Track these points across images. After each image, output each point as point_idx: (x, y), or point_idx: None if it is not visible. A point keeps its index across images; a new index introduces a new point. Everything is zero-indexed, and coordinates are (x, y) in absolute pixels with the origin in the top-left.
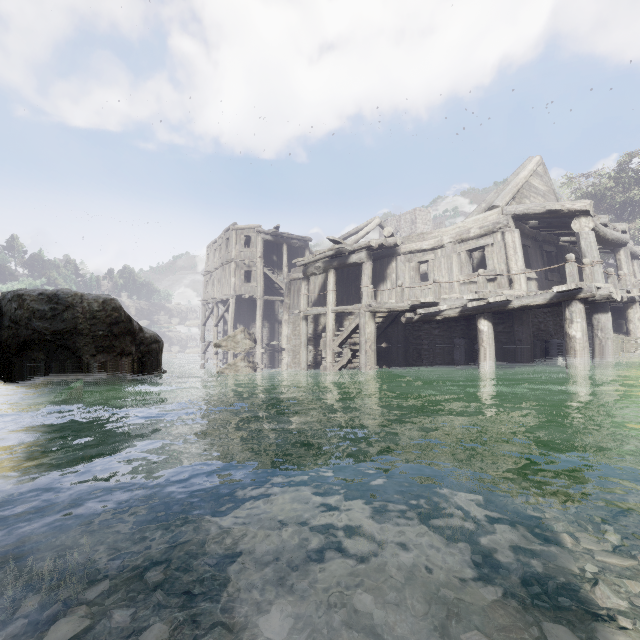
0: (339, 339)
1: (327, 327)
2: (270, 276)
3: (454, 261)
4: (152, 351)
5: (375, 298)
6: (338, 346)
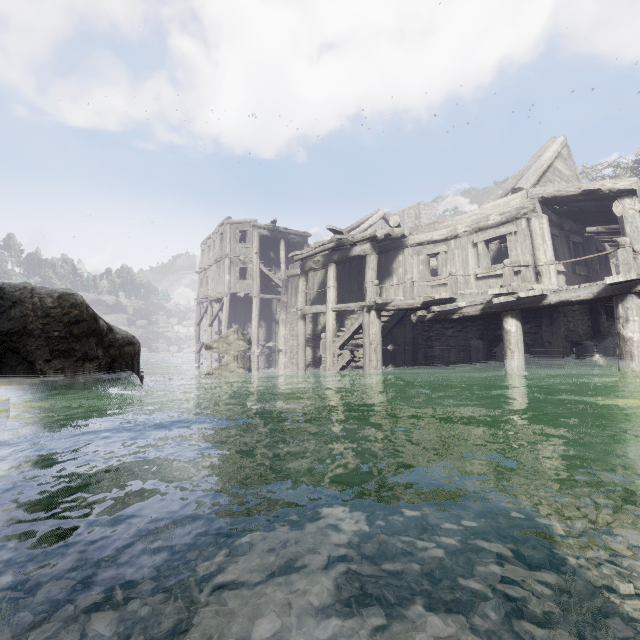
0: (340, 340)
1: (327, 327)
2: (267, 273)
3: (470, 253)
4: (125, 355)
5: (380, 295)
6: (339, 348)
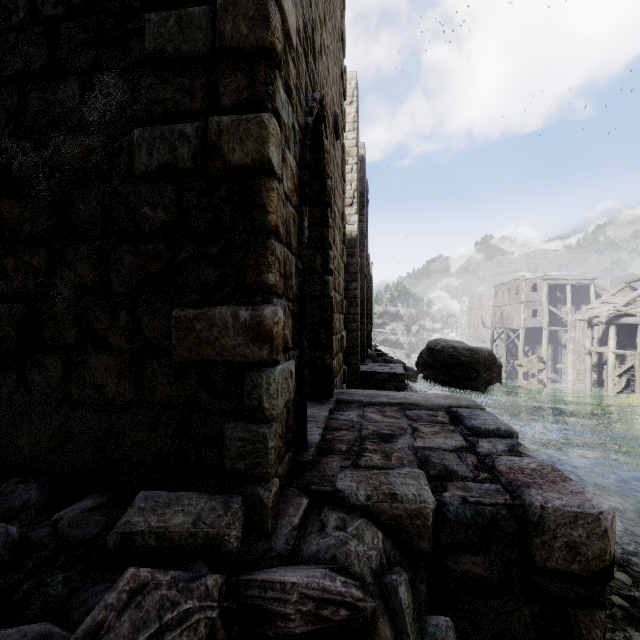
0: (618, 372)
1: (608, 362)
2: (554, 311)
3: None
4: (500, 371)
5: None
6: (617, 376)
